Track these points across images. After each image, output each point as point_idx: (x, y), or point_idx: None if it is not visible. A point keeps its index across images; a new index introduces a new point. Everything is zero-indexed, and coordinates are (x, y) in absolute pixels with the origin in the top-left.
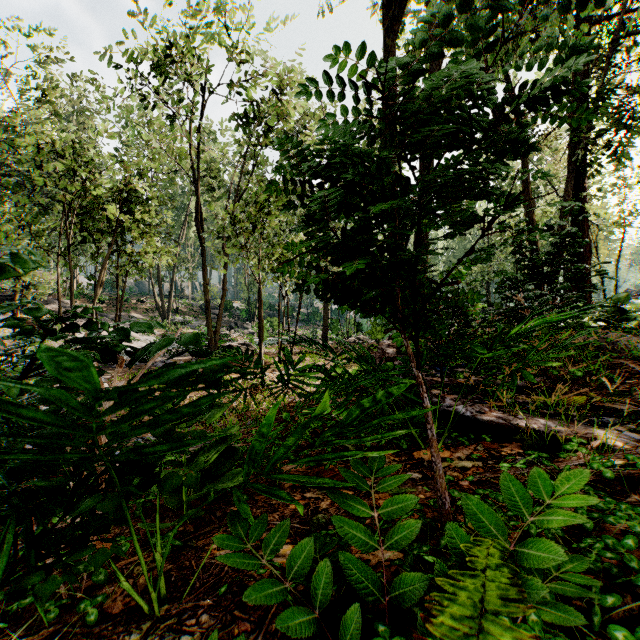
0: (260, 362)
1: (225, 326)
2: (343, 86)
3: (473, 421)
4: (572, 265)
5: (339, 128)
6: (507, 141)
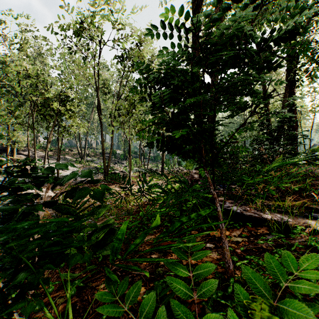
0: (128, 182)
1: (112, 162)
2: (172, 30)
3: (241, 215)
4: (288, 132)
5: (170, 53)
6: (265, 62)
